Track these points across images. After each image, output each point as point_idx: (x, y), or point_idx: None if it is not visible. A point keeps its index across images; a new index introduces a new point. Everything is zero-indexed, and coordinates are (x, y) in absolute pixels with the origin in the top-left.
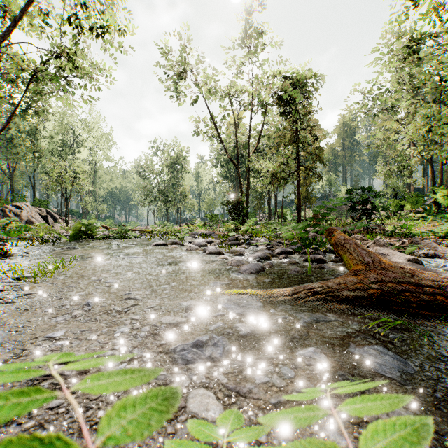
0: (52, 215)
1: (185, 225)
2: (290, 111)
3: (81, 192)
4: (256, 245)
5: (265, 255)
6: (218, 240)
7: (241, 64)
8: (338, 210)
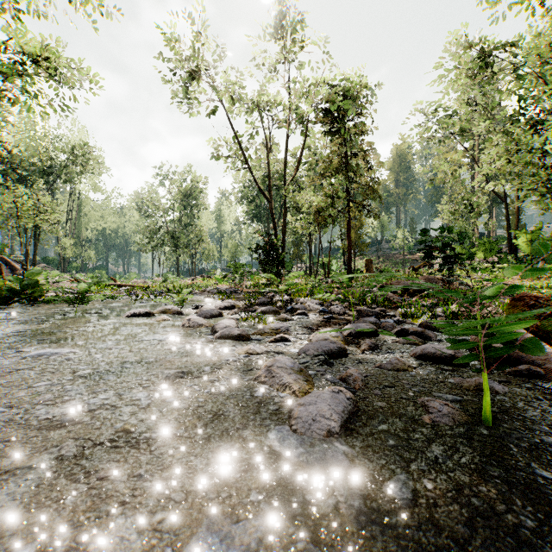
0: (11, 264)
1: (200, 277)
2: (339, 129)
3: (58, 233)
4: (304, 313)
5: (336, 345)
6: (242, 302)
7: (276, 59)
8: (392, 259)
